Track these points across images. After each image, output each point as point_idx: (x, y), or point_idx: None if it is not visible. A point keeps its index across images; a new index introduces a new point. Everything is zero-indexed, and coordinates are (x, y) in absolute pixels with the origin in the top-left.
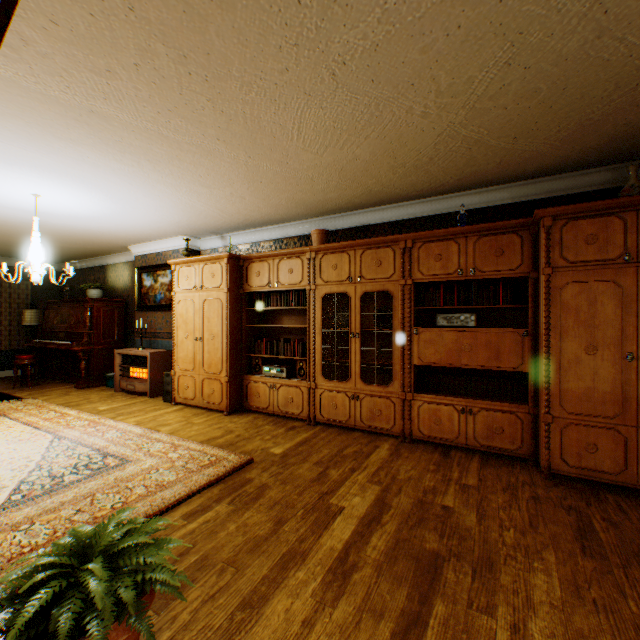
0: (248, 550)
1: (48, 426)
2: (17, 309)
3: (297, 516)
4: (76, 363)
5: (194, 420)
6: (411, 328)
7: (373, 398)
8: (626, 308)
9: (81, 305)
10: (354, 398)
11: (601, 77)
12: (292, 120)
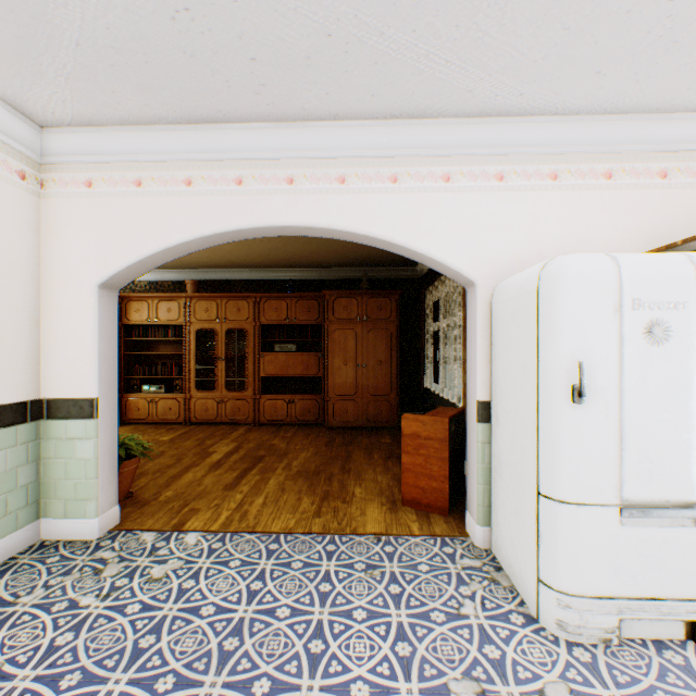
0: (166, 468)
1: None
2: None
3: (190, 456)
4: None
5: None
6: (260, 353)
7: (235, 400)
8: (359, 342)
9: None
10: (221, 402)
11: (336, 244)
12: None
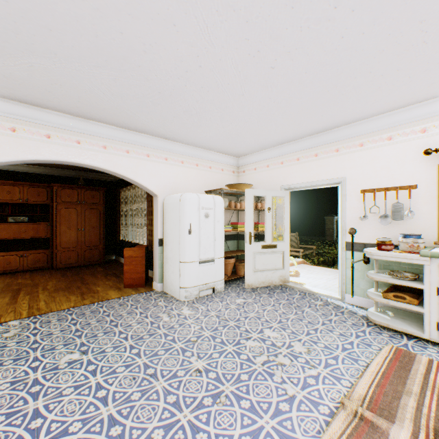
0: None
1: None
2: None
3: None
4: None
5: None
6: None
7: None
8: (79, 216)
9: None
10: None
11: None
12: None
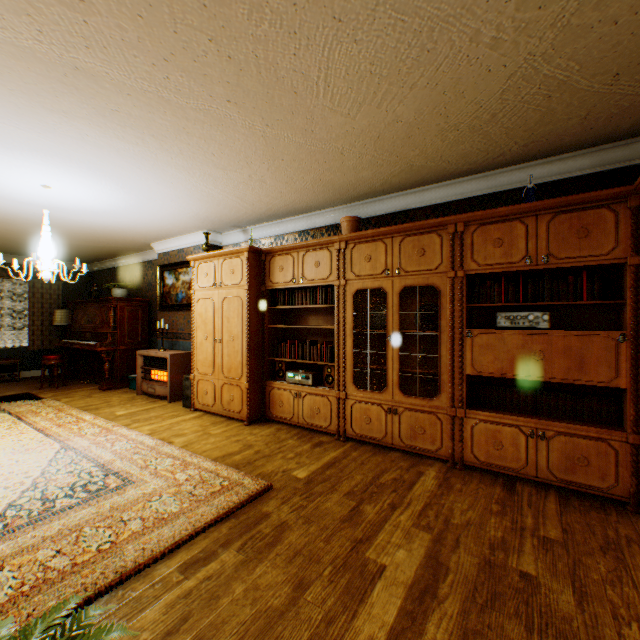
0: (256, 633)
1: (60, 433)
2: (49, 309)
3: (323, 577)
4: (101, 364)
5: (211, 430)
6: (462, 330)
7: (414, 413)
8: None
9: (106, 305)
10: (391, 412)
11: None
12: (317, 65)
